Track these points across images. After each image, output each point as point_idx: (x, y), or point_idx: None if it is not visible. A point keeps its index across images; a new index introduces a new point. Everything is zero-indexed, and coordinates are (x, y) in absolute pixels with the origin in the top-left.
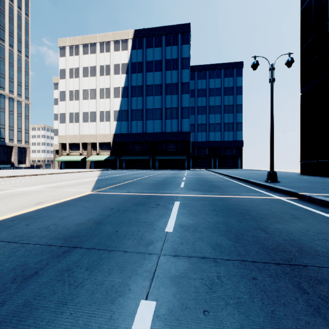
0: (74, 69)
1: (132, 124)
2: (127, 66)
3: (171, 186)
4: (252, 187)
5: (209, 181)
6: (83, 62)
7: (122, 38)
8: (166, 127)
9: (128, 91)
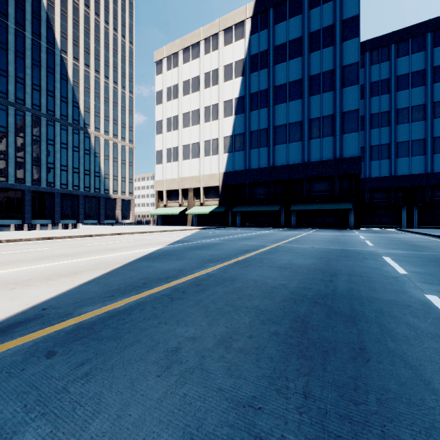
0: (173, 87)
1: (251, 155)
2: (244, 63)
3: None
4: None
5: None
6: (183, 74)
7: (236, 22)
8: (310, 154)
9: (245, 103)
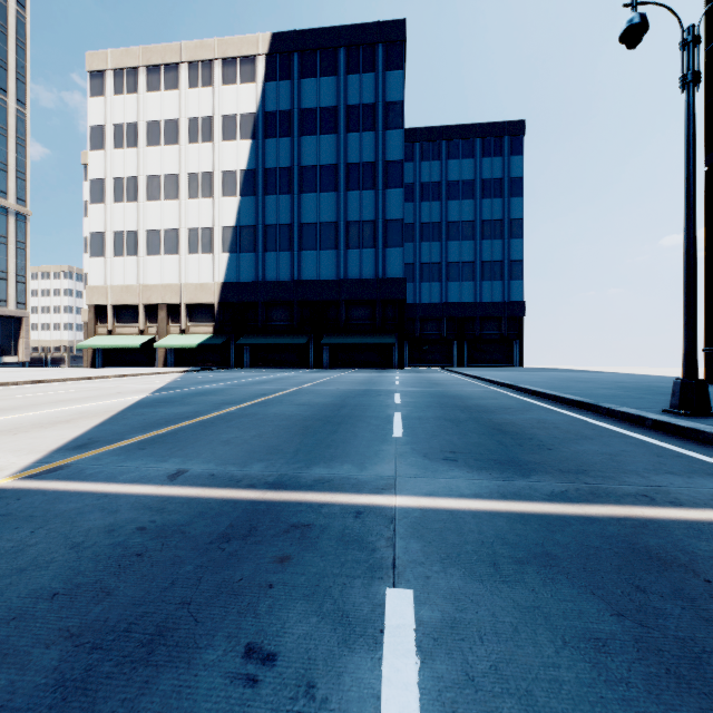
0: (126, 127)
1: (266, 260)
2: (255, 119)
3: (361, 436)
4: (646, 437)
5: (477, 407)
6: (148, 109)
7: (242, 54)
8: (348, 268)
9: (257, 181)
